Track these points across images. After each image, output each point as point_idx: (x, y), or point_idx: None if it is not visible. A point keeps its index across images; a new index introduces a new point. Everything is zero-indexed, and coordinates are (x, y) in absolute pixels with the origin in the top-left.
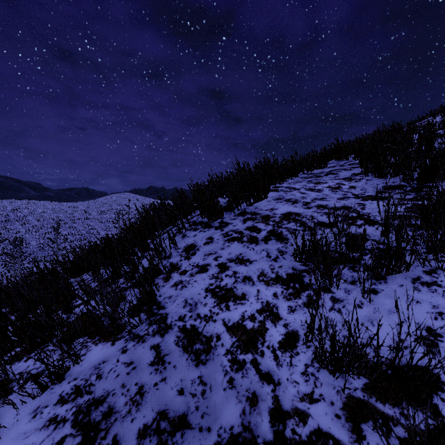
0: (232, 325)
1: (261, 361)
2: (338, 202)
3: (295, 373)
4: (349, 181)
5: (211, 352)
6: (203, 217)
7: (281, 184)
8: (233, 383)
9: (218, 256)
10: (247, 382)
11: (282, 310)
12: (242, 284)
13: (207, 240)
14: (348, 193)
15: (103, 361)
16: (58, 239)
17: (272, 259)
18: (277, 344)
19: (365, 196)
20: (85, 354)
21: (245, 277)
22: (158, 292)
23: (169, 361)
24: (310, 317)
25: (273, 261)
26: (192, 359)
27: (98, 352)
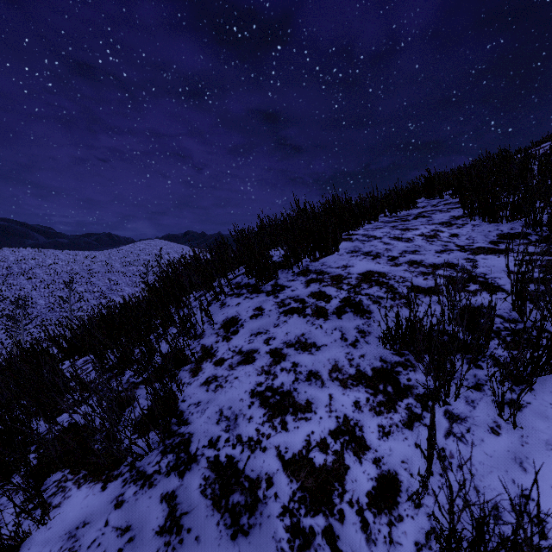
0: (291, 459)
1: (341, 531)
2: (438, 257)
3: None
4: (448, 227)
5: (257, 511)
6: (250, 278)
7: (355, 231)
8: None
9: (270, 338)
10: None
11: (370, 432)
12: (305, 384)
13: (255, 312)
14: (449, 244)
15: (83, 523)
16: (72, 297)
17: (349, 343)
18: (364, 498)
19: (474, 248)
20: (60, 506)
21: (309, 373)
22: (180, 394)
23: (188, 526)
24: (415, 447)
25: (351, 346)
26: (227, 524)
27: (79, 503)
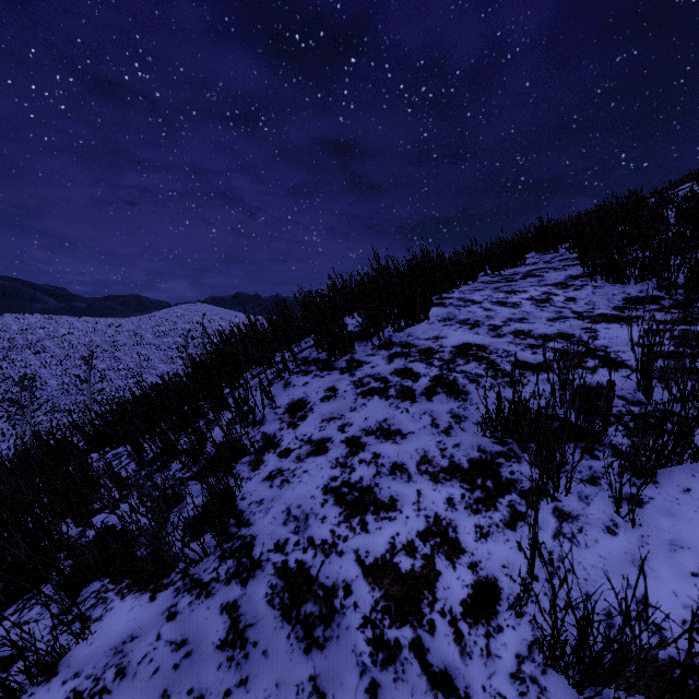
0: (373, 564)
1: (431, 643)
2: (550, 326)
3: (497, 675)
4: (564, 289)
5: (333, 622)
6: (320, 352)
7: (449, 293)
8: (378, 694)
9: (346, 424)
10: (404, 692)
11: (465, 533)
12: (389, 478)
13: (327, 393)
14: (564, 310)
15: (131, 637)
16: (92, 376)
17: (441, 430)
18: (458, 607)
19: (594, 315)
20: (101, 619)
21: (394, 466)
22: (239, 491)
23: (254, 639)
24: (518, 549)
25: (443, 434)
26: (299, 637)
27: (124, 616)
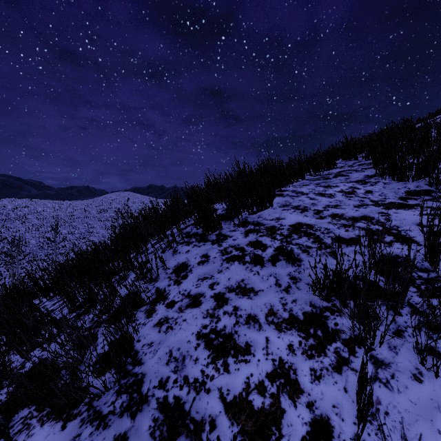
0: (233, 401)
1: None
2: (356, 211)
3: None
4: (363, 185)
5: None
6: (198, 228)
7: (286, 187)
8: None
9: (215, 283)
10: None
11: (303, 376)
12: (245, 327)
13: (202, 259)
14: (365, 199)
15: None
16: (58, 238)
17: (282, 288)
18: None
19: (386, 203)
20: None
21: (248, 317)
22: (136, 334)
23: None
24: (344, 391)
25: (284, 291)
26: None
27: None
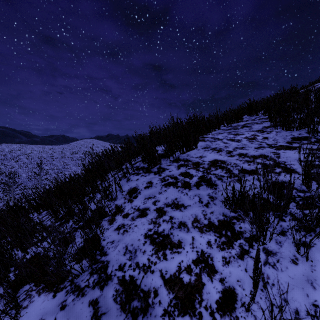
0: (169, 278)
1: None
2: (256, 151)
3: None
4: (262, 133)
5: (148, 312)
6: (144, 163)
7: (206, 135)
8: None
9: (156, 201)
10: None
11: (217, 261)
12: (178, 230)
13: (147, 185)
14: (262, 143)
15: (41, 319)
16: (42, 172)
17: (204, 204)
18: (214, 304)
19: (277, 146)
20: (27, 307)
21: (180, 223)
22: (102, 235)
23: None
24: (245, 271)
25: (205, 206)
26: None
27: (39, 306)
